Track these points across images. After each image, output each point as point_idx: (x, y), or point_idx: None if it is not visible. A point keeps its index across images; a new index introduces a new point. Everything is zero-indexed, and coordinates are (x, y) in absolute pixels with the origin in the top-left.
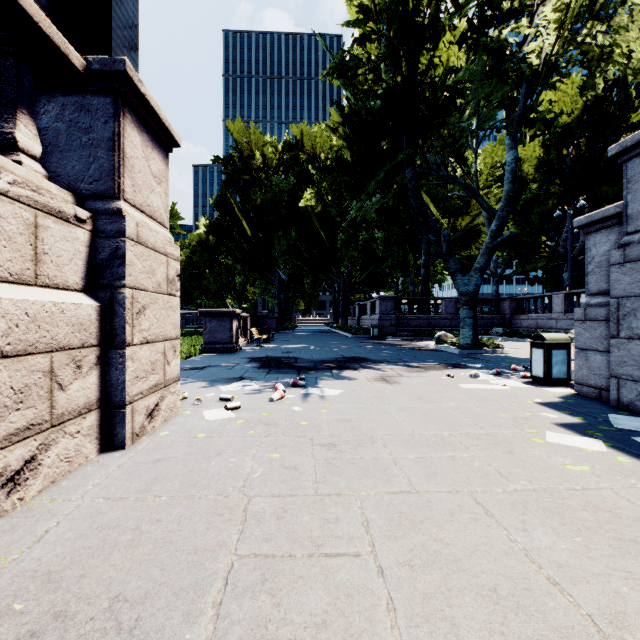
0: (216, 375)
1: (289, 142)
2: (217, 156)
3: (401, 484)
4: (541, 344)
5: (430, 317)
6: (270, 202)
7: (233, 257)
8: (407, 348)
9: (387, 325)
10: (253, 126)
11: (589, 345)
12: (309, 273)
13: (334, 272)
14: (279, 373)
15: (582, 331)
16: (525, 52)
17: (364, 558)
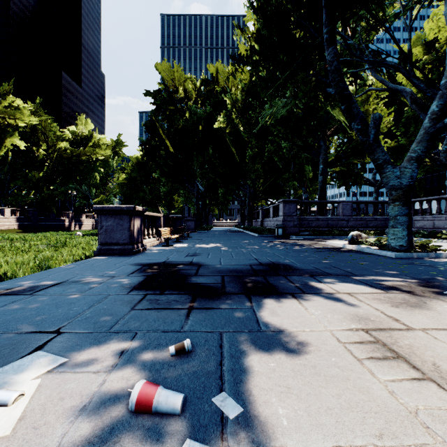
0: (21, 317)
1: (205, 78)
2: (147, 90)
3: None
4: None
5: (328, 218)
6: (190, 127)
7: (160, 171)
8: (323, 249)
9: (290, 225)
10: (176, 65)
11: None
12: (221, 184)
13: (241, 184)
14: (151, 310)
15: None
16: None
17: None
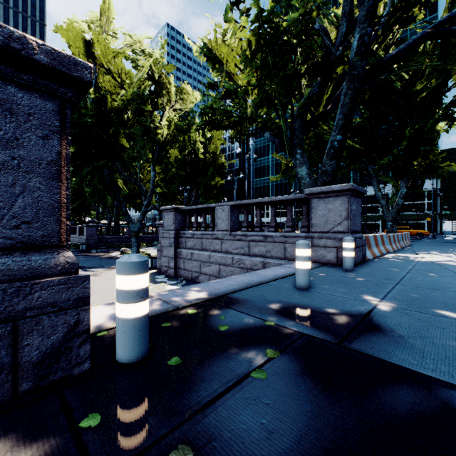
0: None
1: None
2: None
3: (102, 294)
4: (150, 257)
5: (120, 237)
6: None
7: None
8: (105, 258)
9: (92, 243)
10: None
11: (159, 257)
12: None
13: None
14: None
15: (158, 253)
16: (160, 128)
17: (96, 301)
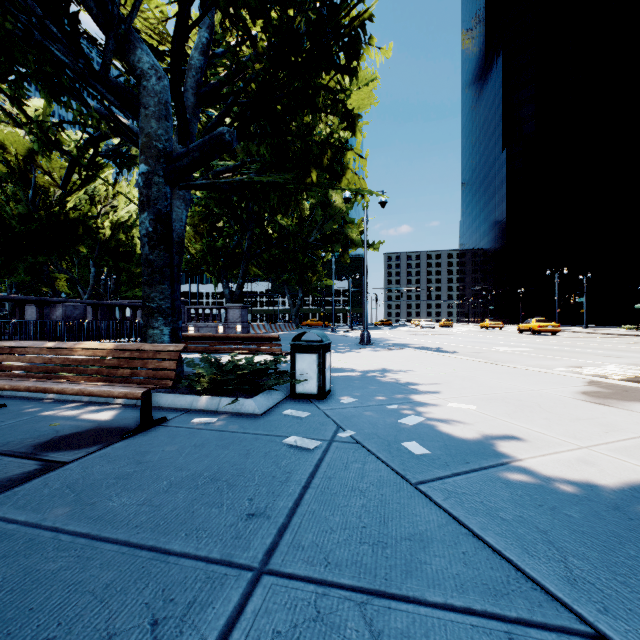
0: None
1: None
2: None
3: None
4: None
5: None
6: None
7: None
8: None
9: None
10: None
11: None
12: None
13: None
14: None
15: None
16: (97, 225)
17: None
